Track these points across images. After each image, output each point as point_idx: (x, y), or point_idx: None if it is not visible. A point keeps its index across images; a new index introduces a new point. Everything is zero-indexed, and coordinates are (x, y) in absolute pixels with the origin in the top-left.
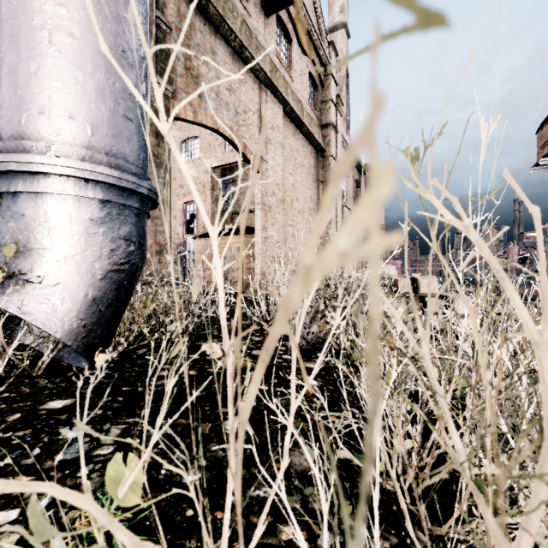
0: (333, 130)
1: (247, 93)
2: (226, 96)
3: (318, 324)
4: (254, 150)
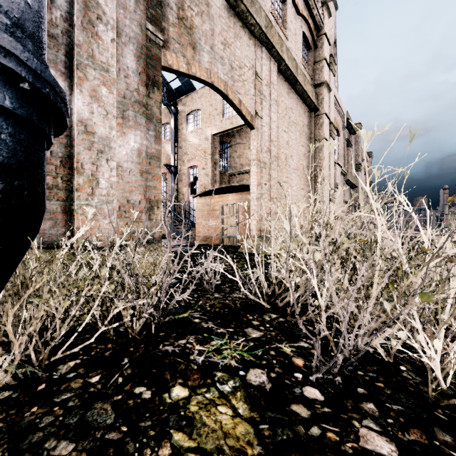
0: (326, 89)
1: (242, 49)
2: (221, 50)
3: (366, 328)
4: (249, 106)
